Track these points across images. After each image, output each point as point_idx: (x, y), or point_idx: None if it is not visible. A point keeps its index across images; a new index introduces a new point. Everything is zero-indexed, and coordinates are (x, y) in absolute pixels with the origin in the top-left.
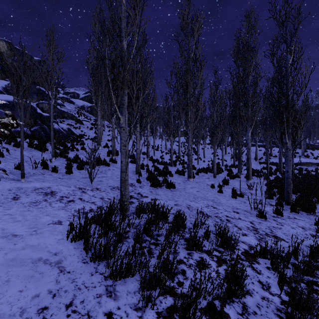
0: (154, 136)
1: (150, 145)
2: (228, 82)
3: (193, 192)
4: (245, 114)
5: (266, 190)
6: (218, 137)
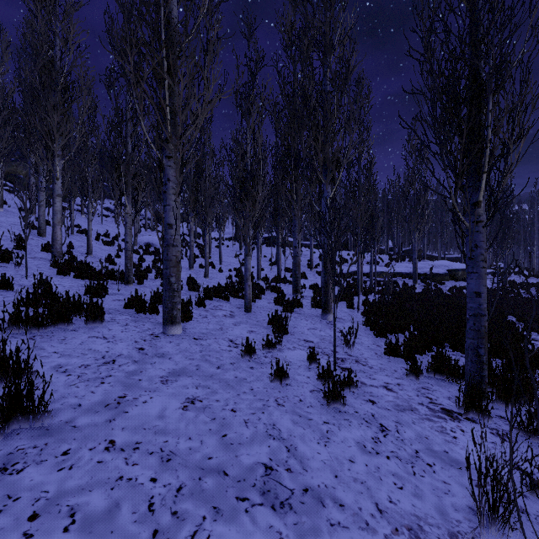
0: (89, 203)
1: (95, 234)
2: (273, 89)
3: (161, 425)
4: (323, 148)
5: (386, 345)
6: (256, 204)
